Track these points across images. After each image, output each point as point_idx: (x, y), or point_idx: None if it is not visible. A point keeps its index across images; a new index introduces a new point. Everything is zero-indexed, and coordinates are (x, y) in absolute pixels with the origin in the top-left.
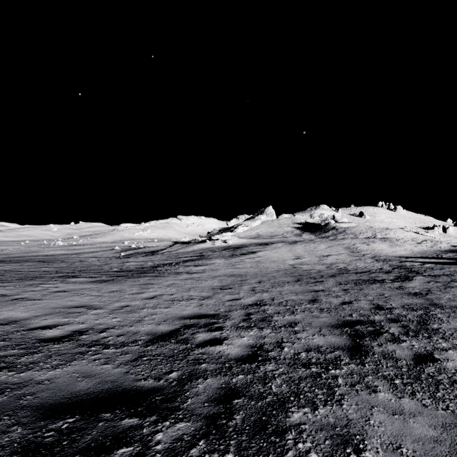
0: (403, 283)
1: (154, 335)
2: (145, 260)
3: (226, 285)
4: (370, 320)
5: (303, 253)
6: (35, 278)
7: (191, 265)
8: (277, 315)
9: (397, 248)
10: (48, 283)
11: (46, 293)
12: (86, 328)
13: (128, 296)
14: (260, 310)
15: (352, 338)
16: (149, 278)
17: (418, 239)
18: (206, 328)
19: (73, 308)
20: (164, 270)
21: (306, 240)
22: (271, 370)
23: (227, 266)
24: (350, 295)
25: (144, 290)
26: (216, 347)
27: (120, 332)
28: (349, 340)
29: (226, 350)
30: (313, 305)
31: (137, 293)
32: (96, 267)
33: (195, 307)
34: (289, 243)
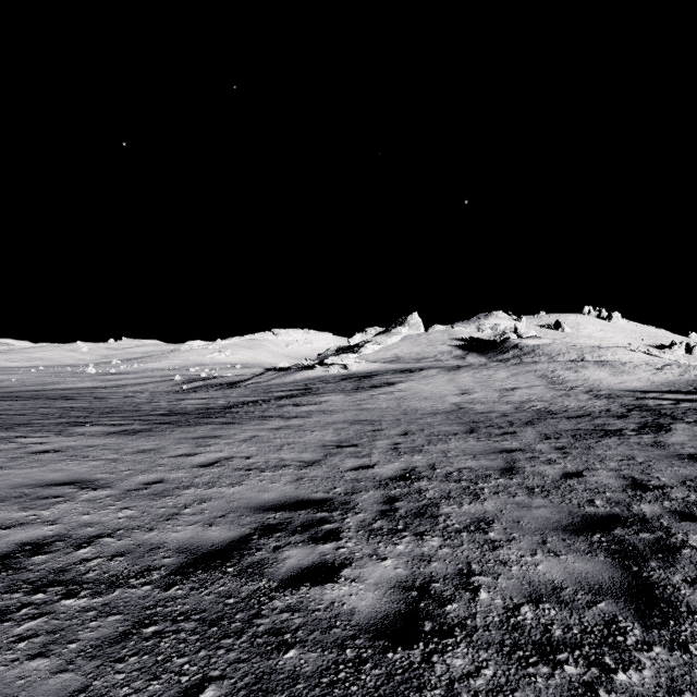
0: (659, 437)
1: (193, 555)
2: (215, 396)
3: (347, 440)
4: (635, 514)
5: (473, 385)
6: (16, 426)
7: (289, 405)
8: (447, 501)
9: (625, 377)
10: (32, 436)
11: (19, 455)
12: (52, 536)
13: (167, 461)
14: (413, 491)
15: (619, 561)
16: (214, 426)
17: (656, 363)
18: (306, 535)
19: (52, 487)
20: (243, 413)
21: (475, 365)
22: (464, 676)
23: (348, 406)
24: (574, 460)
25: (200, 450)
26: (323, 588)
27: (122, 545)
28: (616, 567)
29: (346, 599)
30: (511, 479)
31: (186, 454)
32: (130, 407)
33: (288, 483)
34: (448, 370)
